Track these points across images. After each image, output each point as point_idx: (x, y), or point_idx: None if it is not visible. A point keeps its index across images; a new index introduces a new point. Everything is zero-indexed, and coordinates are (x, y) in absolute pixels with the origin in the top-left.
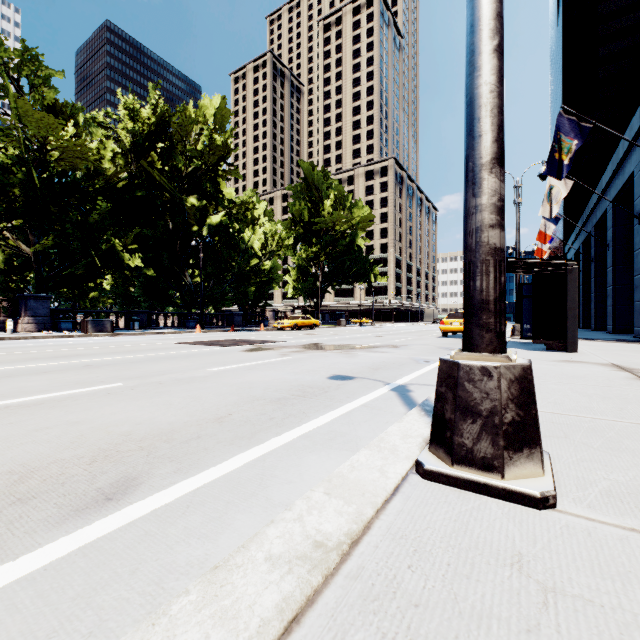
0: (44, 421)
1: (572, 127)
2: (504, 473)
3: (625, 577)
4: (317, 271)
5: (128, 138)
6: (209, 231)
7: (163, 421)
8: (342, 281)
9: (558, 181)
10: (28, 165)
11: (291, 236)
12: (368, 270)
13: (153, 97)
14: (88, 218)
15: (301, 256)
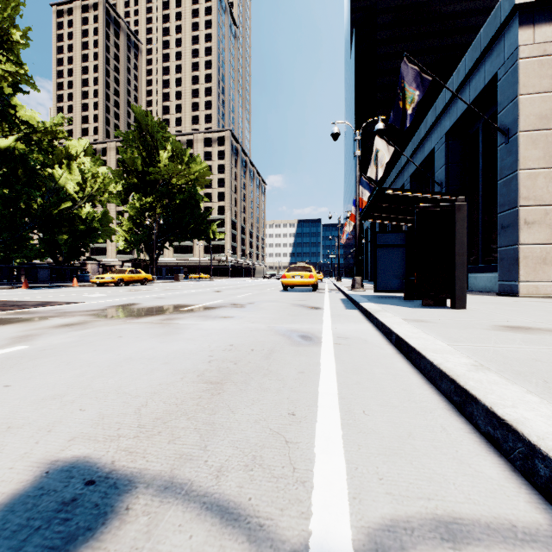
0: None
1: (415, 77)
2: None
3: None
4: (153, 224)
5: None
6: None
7: None
8: (180, 236)
9: (383, 146)
10: None
11: (123, 185)
12: (206, 226)
13: None
14: None
15: (134, 207)
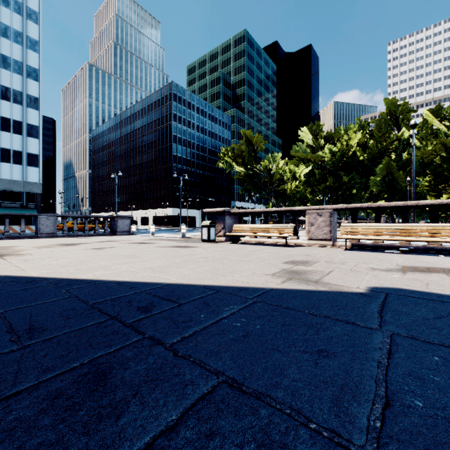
0: None
1: None
2: None
3: None
4: None
5: None
6: None
7: None
8: None
9: None
10: (446, 162)
11: None
12: None
13: None
14: None
15: None
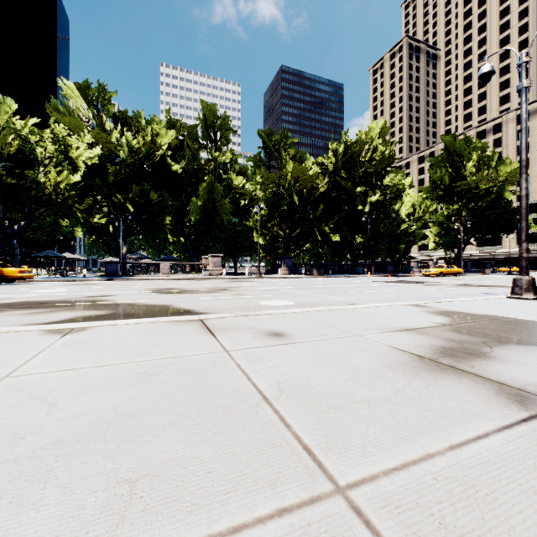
0: (395, 294)
1: None
2: (523, 296)
3: (532, 302)
4: (458, 226)
5: (331, 166)
6: (370, 208)
7: (429, 296)
8: (486, 233)
9: None
10: (291, 194)
11: (431, 198)
12: (518, 221)
13: (346, 140)
14: (314, 215)
15: (442, 215)
